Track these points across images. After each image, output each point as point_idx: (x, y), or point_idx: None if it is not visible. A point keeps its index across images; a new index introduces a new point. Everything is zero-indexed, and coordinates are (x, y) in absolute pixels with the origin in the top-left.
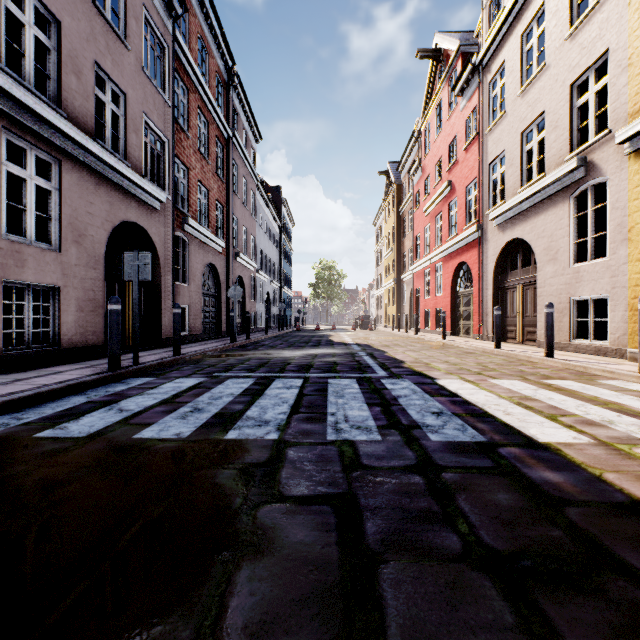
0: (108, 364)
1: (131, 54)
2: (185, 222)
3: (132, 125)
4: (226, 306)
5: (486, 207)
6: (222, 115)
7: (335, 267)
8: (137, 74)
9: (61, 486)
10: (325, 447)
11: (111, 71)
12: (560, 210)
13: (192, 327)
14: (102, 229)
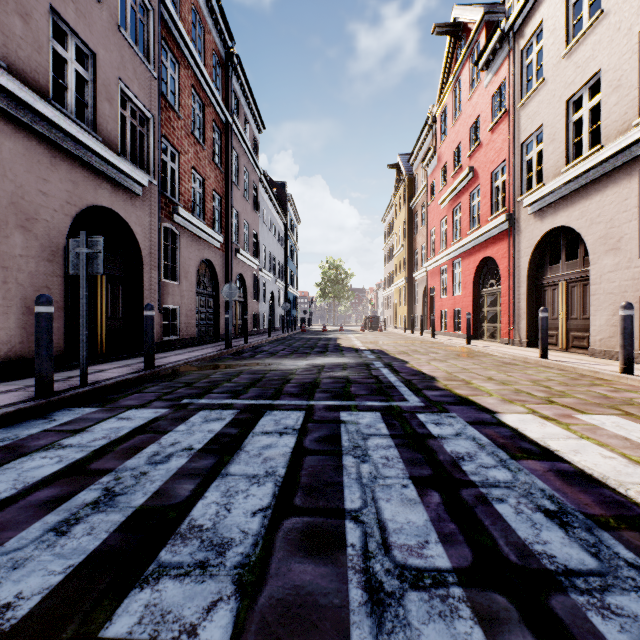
0: (35, 388)
1: (103, 7)
2: (175, 212)
3: (104, 92)
4: (225, 306)
5: (518, 193)
6: (220, 98)
7: (342, 266)
8: (111, 33)
9: None
10: None
11: (74, 22)
12: (624, 188)
13: (184, 330)
14: (61, 213)
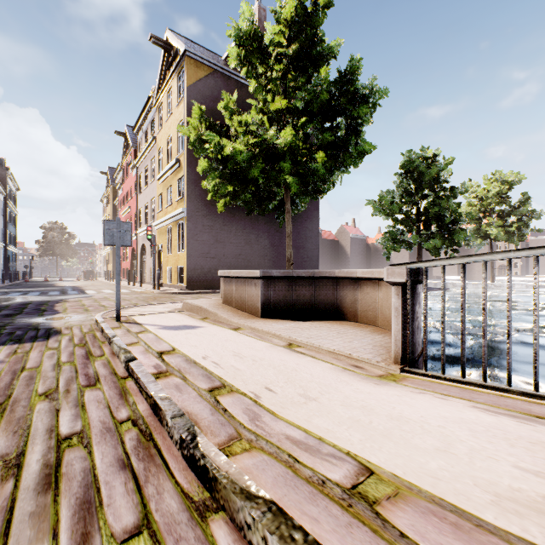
0: None
1: None
2: None
3: None
4: None
5: (139, 227)
6: None
7: (66, 228)
8: None
9: (4, 297)
10: (48, 295)
11: None
12: None
13: None
14: None
